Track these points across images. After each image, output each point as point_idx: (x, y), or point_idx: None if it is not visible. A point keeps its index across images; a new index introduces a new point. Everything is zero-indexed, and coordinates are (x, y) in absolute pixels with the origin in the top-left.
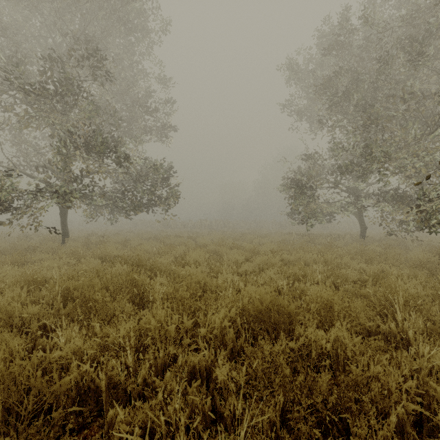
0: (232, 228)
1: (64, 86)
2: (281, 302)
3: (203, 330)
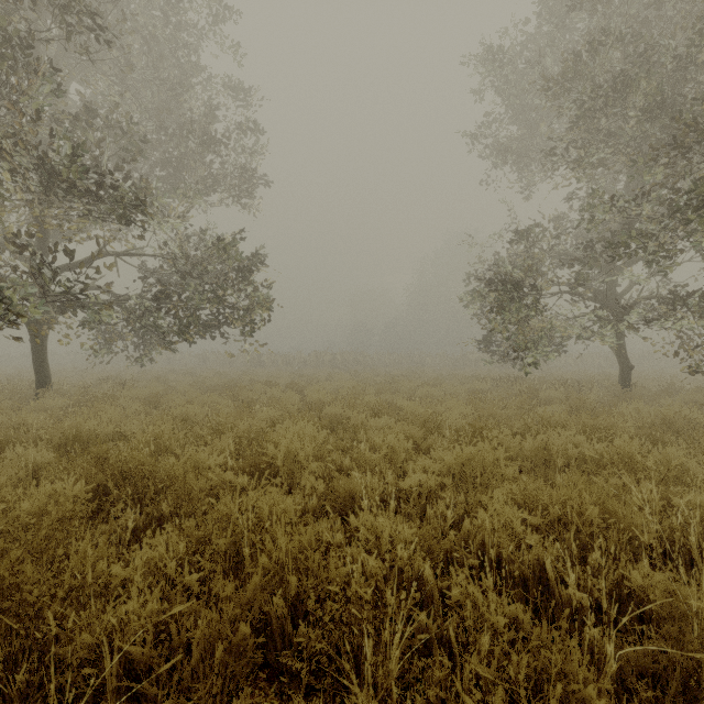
0: (370, 366)
1: None
2: None
3: None
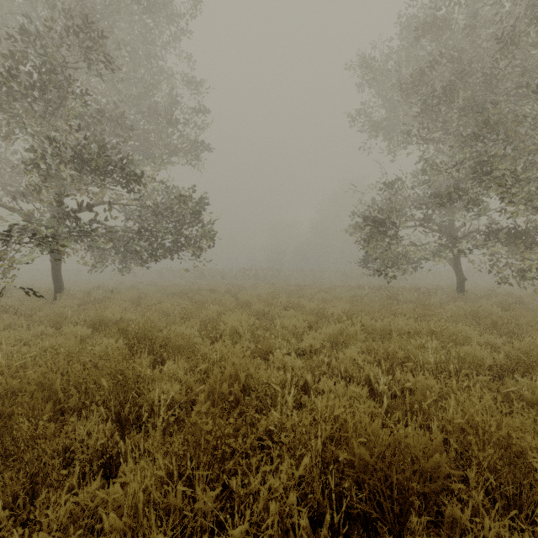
0: (283, 279)
1: (44, 74)
2: (410, 445)
3: (238, 530)
